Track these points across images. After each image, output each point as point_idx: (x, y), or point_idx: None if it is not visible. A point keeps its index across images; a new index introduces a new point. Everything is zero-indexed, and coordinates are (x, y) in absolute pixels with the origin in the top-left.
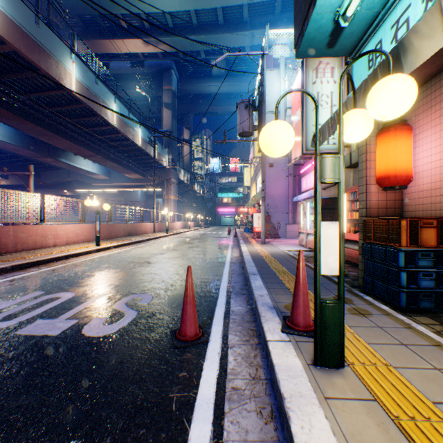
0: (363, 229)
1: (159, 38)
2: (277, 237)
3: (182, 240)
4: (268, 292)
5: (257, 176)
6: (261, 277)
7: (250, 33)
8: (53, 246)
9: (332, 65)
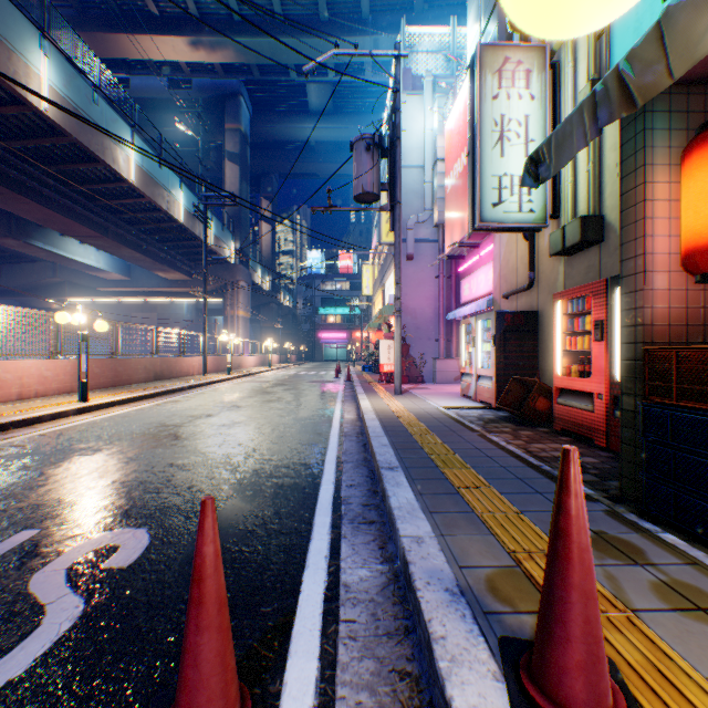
0: (643, 372)
1: (217, 37)
2: (420, 380)
3: (254, 387)
4: (434, 527)
5: (384, 278)
6: (409, 476)
7: (372, 40)
8: None
9: (528, 66)
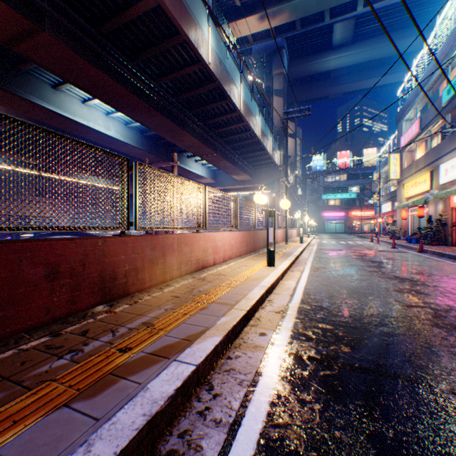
0: None
1: (277, 6)
2: None
3: (347, 255)
4: None
5: (445, 158)
6: None
7: None
8: (212, 264)
9: None
